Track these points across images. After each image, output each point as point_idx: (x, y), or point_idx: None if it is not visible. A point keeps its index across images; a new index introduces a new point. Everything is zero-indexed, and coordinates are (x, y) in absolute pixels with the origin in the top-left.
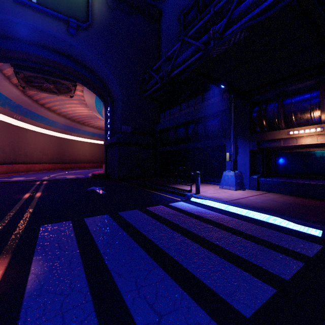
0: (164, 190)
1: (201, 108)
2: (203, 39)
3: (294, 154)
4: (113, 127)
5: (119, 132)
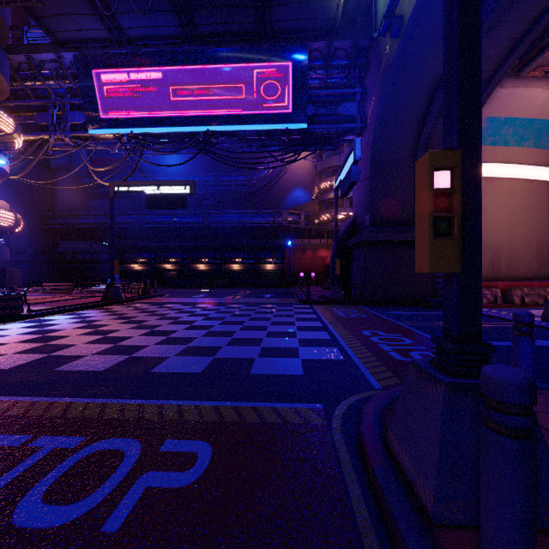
0: (81, 287)
1: (96, 248)
2: (99, 221)
3: (134, 272)
4: (11, 246)
5: (24, 253)
